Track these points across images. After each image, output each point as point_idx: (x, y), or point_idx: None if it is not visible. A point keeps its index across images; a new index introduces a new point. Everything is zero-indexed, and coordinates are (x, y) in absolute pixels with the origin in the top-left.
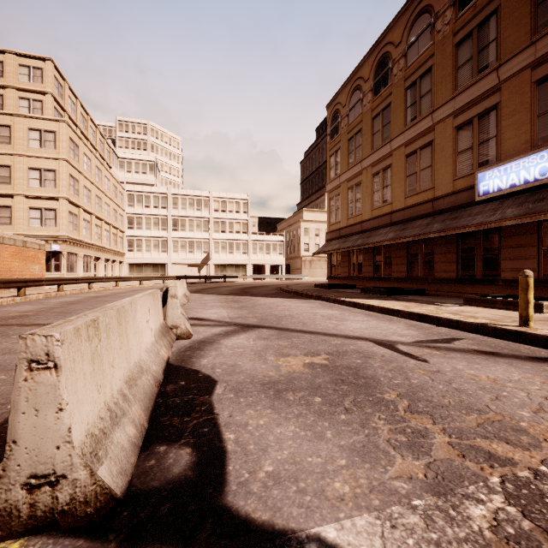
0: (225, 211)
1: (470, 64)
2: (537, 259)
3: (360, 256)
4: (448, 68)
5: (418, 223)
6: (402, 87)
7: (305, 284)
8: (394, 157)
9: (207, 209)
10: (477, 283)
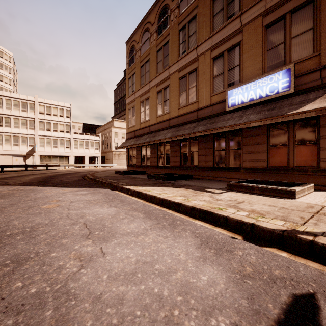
0: (50, 114)
1: (222, 13)
2: (267, 153)
3: (148, 150)
4: (207, 15)
5: (187, 127)
6: (177, 29)
7: (110, 171)
8: (171, 80)
9: (33, 111)
10: (226, 170)
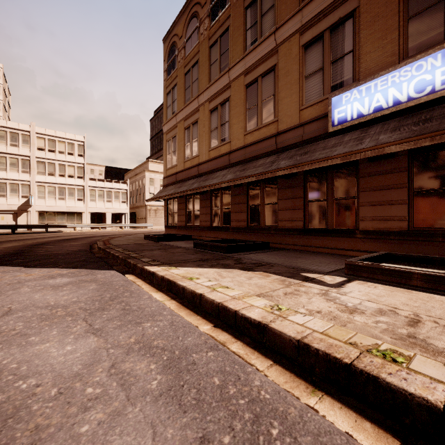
0: (54, 151)
1: None
2: (407, 205)
3: (197, 203)
4: None
5: (260, 162)
6: (242, 7)
7: (139, 234)
8: (233, 89)
9: (27, 146)
10: (329, 235)
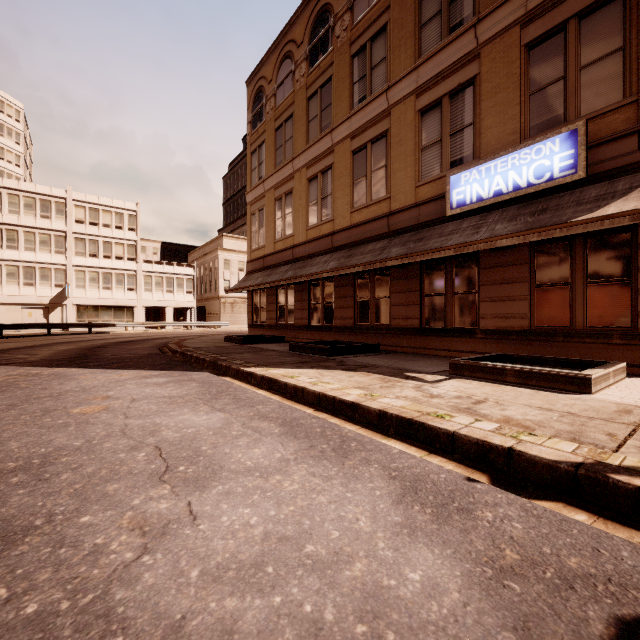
0: (97, 223)
1: (438, 20)
2: (529, 301)
3: (291, 295)
4: (408, 25)
5: (369, 248)
6: (348, 54)
7: (215, 336)
8: (336, 155)
9: (63, 217)
10: (448, 335)
